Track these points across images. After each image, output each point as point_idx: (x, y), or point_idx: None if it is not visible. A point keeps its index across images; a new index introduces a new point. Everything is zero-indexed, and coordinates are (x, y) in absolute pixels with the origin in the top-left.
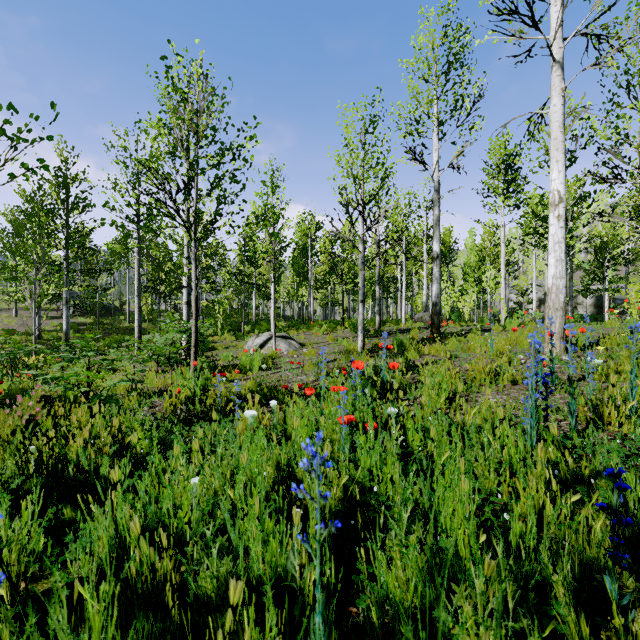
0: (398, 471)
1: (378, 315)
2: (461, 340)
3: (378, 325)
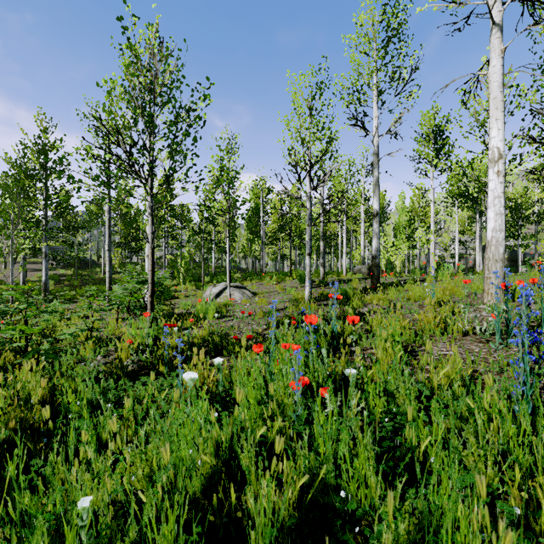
0: (372, 467)
1: (322, 267)
2: (400, 290)
3: (322, 276)
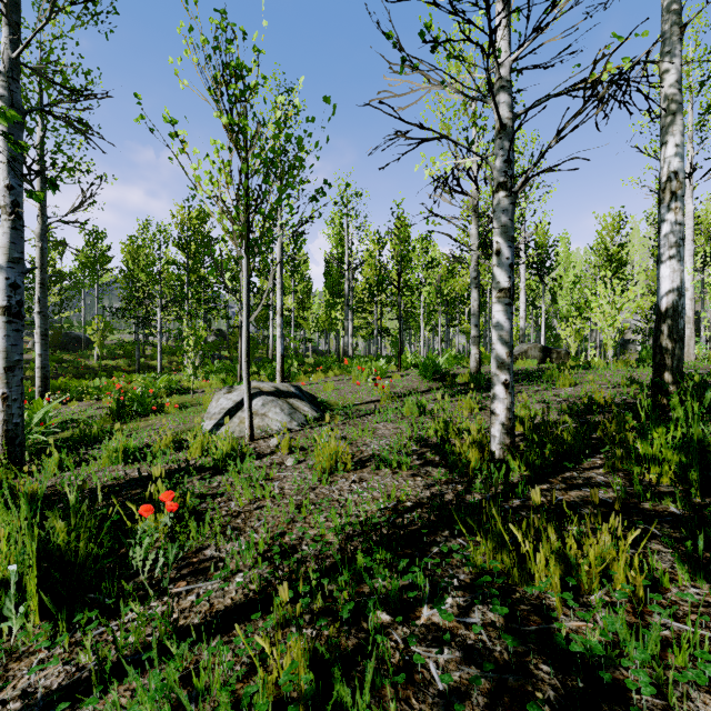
0: None
1: (476, 346)
2: None
3: (476, 366)
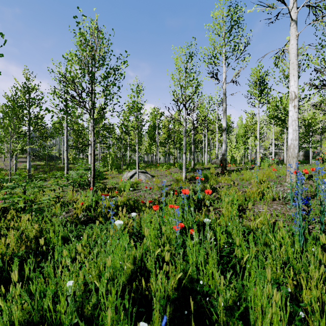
0: (216, 269)
1: (193, 160)
2: (238, 174)
3: (193, 166)
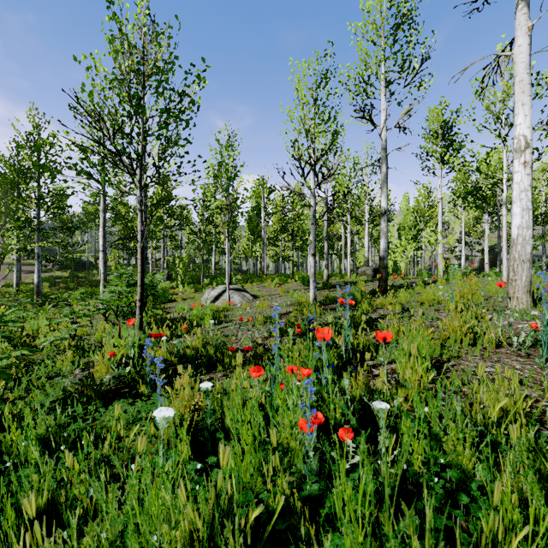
0: None
1: (326, 269)
2: (410, 293)
3: (326, 278)
